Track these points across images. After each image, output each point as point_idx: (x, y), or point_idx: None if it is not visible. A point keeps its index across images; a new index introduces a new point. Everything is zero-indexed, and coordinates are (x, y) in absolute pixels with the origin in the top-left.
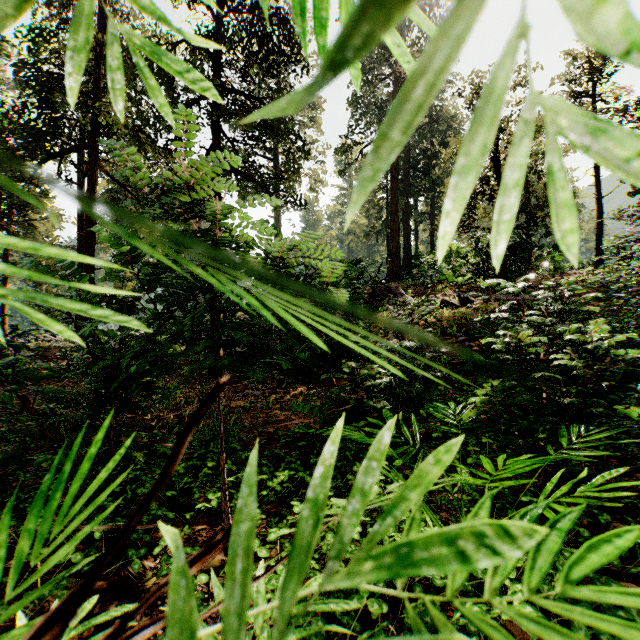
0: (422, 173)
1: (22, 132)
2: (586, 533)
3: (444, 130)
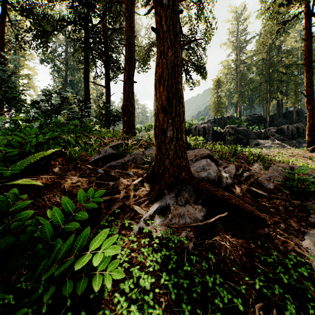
0: None
1: None
2: None
3: None
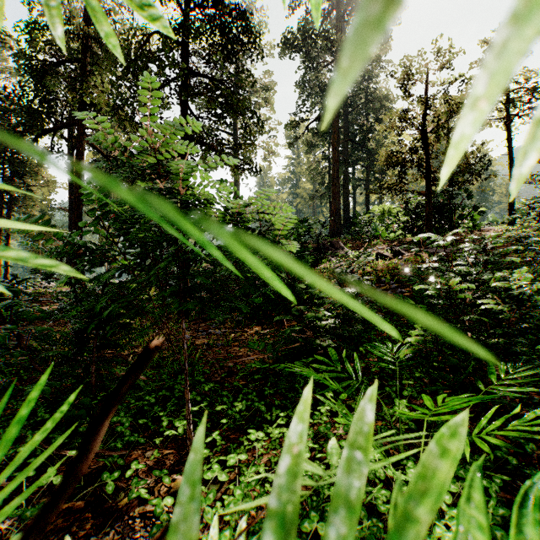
0: (359, 145)
1: (21, 111)
2: (514, 461)
3: (378, 108)
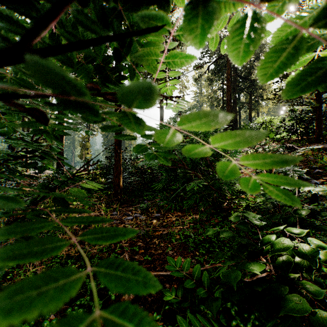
0: (244, 78)
1: None
2: None
3: (258, 52)
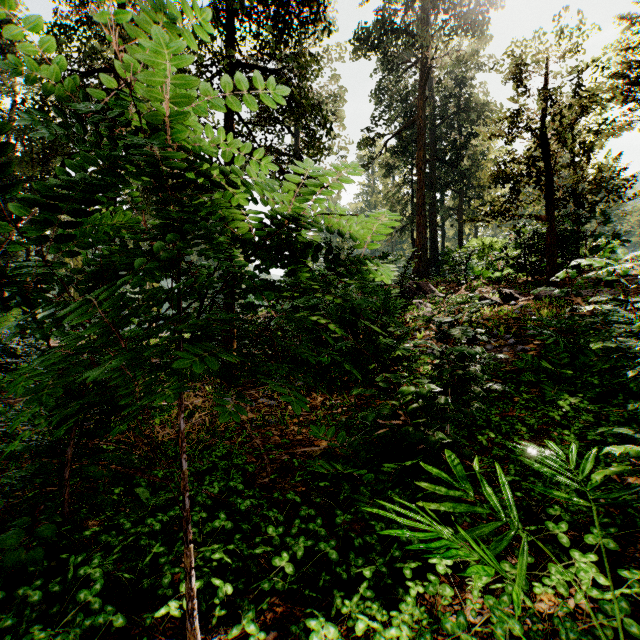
0: (450, 165)
1: None
2: None
3: (474, 119)
